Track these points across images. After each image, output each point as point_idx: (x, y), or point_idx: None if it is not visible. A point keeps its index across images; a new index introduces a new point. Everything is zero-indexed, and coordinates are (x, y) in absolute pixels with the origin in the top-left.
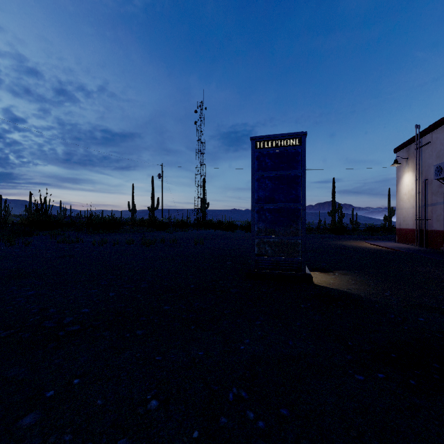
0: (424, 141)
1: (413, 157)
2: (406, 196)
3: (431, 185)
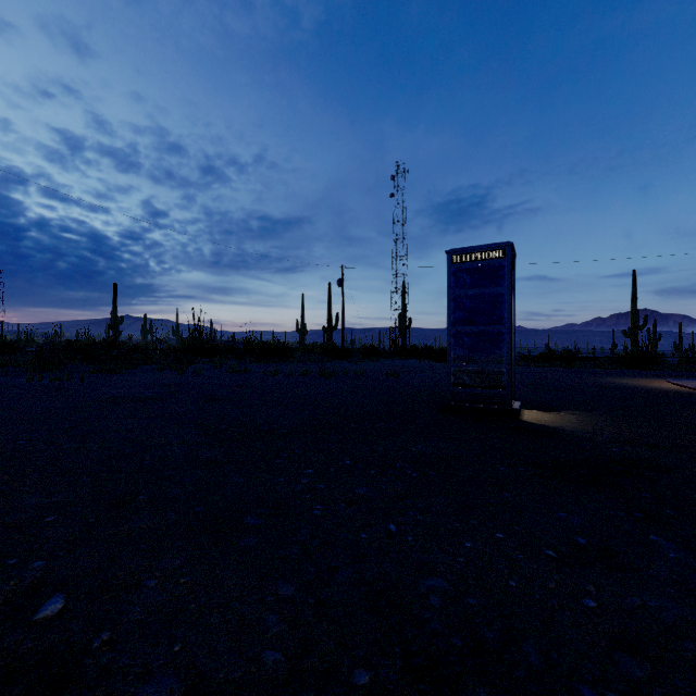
0: None
1: None
2: None
3: None
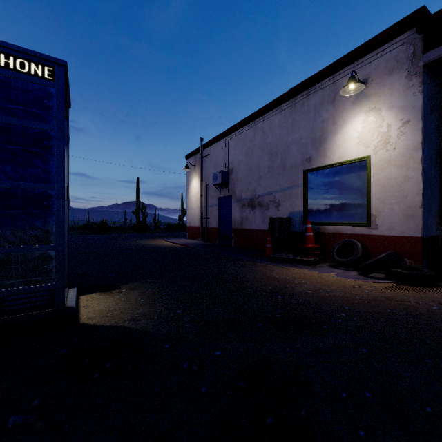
0: (206, 152)
1: (199, 165)
2: (194, 198)
3: (211, 190)
